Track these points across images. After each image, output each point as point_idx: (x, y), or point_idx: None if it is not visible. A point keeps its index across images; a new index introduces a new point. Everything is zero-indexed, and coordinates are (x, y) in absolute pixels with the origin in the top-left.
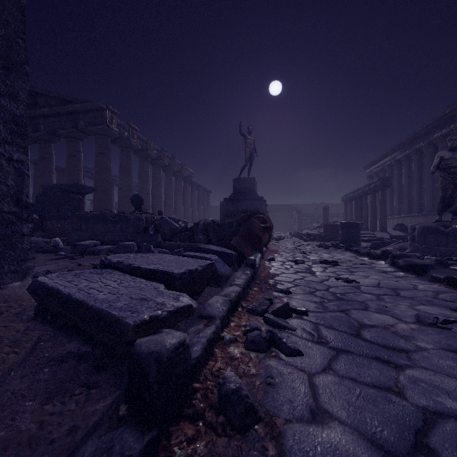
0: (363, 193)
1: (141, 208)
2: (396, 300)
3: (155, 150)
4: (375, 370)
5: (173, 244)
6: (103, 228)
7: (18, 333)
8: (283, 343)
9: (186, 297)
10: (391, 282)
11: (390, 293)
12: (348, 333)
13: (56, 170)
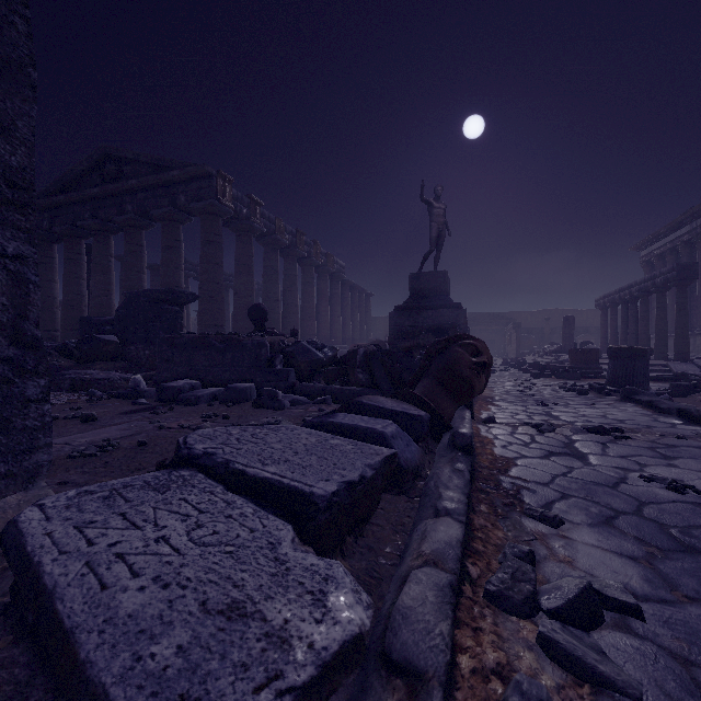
0: (639, 292)
1: (263, 325)
2: None
3: (287, 233)
4: None
5: (315, 388)
6: (205, 359)
7: None
8: None
9: (345, 589)
10: None
11: None
12: None
13: (149, 269)
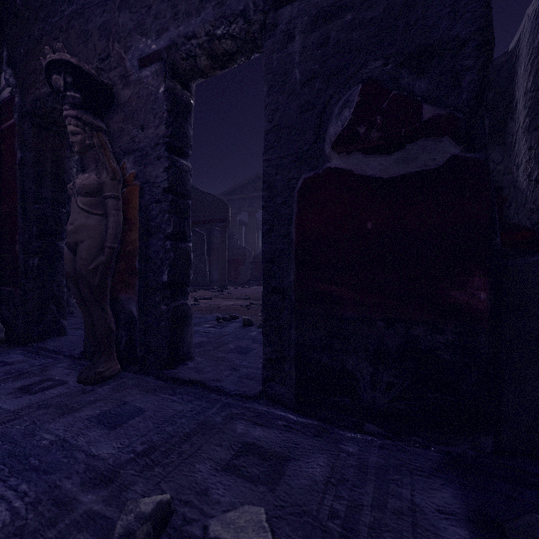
0: None
1: None
2: None
3: None
4: None
5: None
6: None
7: None
8: None
9: None
10: None
11: None
12: None
13: (245, 225)
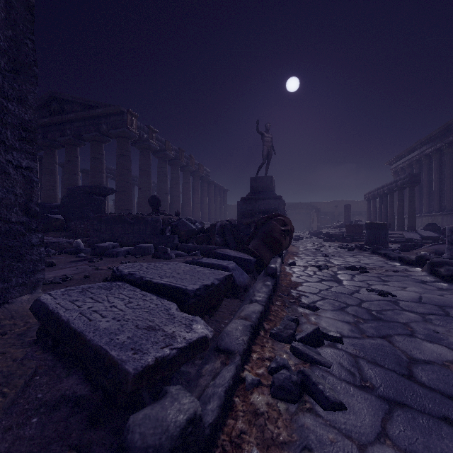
0: (388, 190)
1: (158, 209)
2: (447, 322)
3: (173, 150)
4: (449, 442)
5: (190, 246)
6: (121, 229)
7: (14, 364)
8: (319, 391)
9: (200, 323)
10: (435, 296)
11: (437, 311)
12: (397, 372)
13: (81, 172)
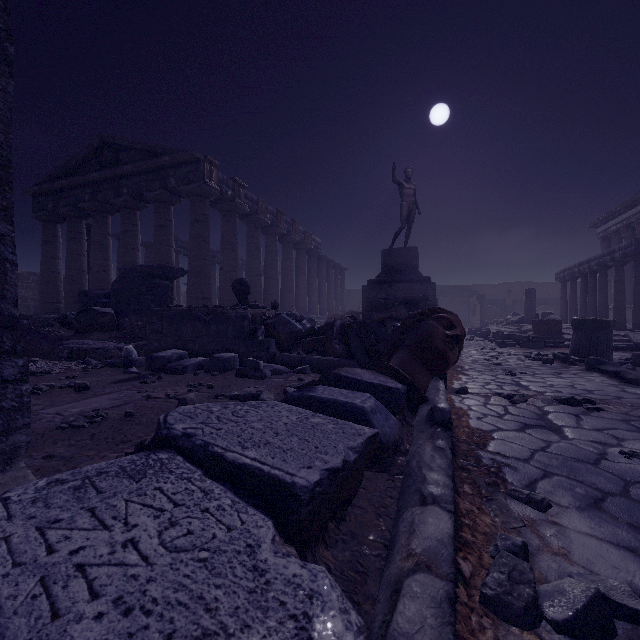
0: (598, 266)
1: (246, 298)
2: None
3: (268, 213)
4: None
5: (294, 358)
6: (192, 330)
7: None
8: None
9: (332, 611)
10: None
11: None
12: None
13: (144, 246)
